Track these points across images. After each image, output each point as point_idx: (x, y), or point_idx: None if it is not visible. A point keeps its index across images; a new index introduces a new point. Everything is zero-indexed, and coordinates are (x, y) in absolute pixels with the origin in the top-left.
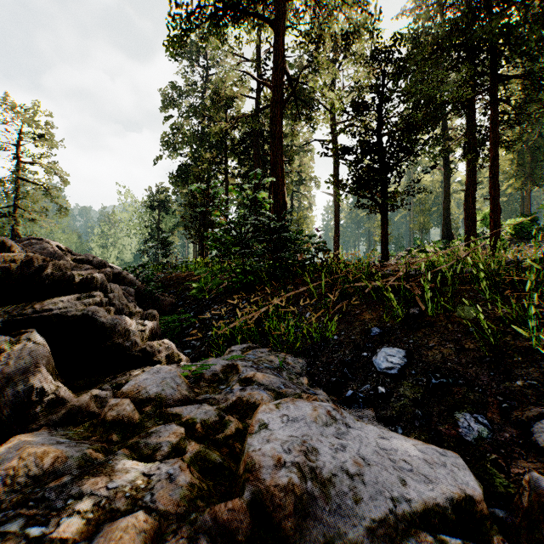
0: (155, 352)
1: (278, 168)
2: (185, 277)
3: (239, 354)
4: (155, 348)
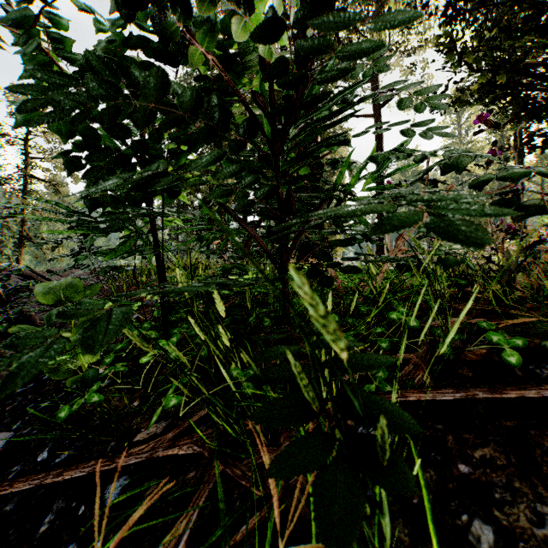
0: None
1: None
2: None
3: None
4: None
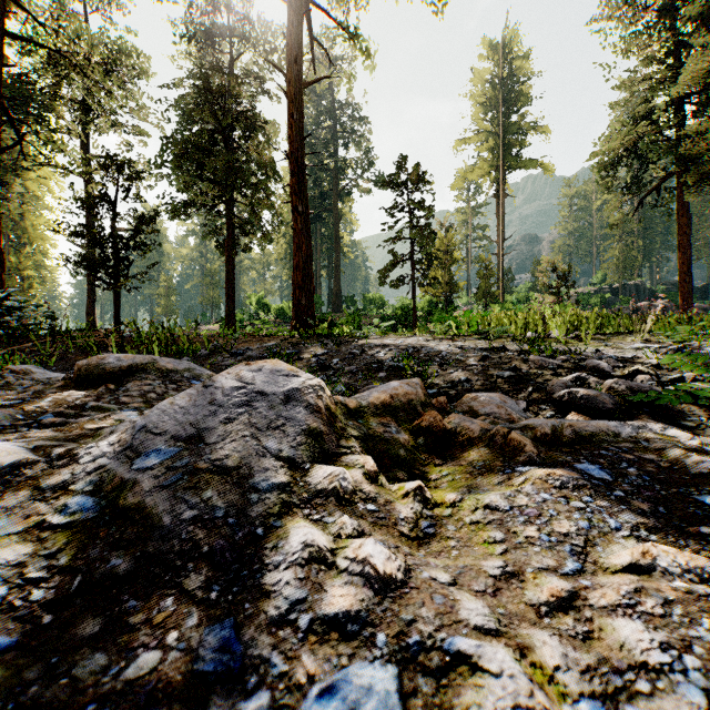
0: None
1: None
2: None
3: None
4: None
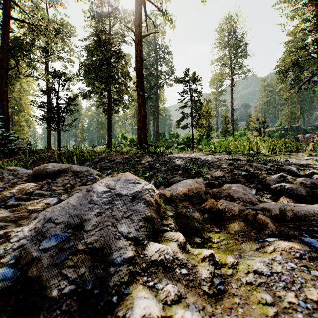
0: None
1: (5, 101)
2: None
3: None
4: None
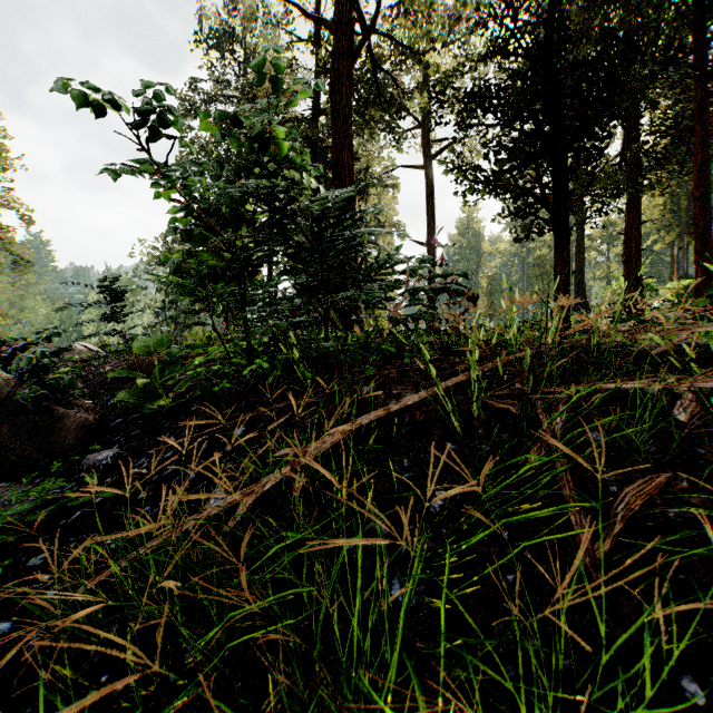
0: None
1: (344, 170)
2: None
3: None
4: None
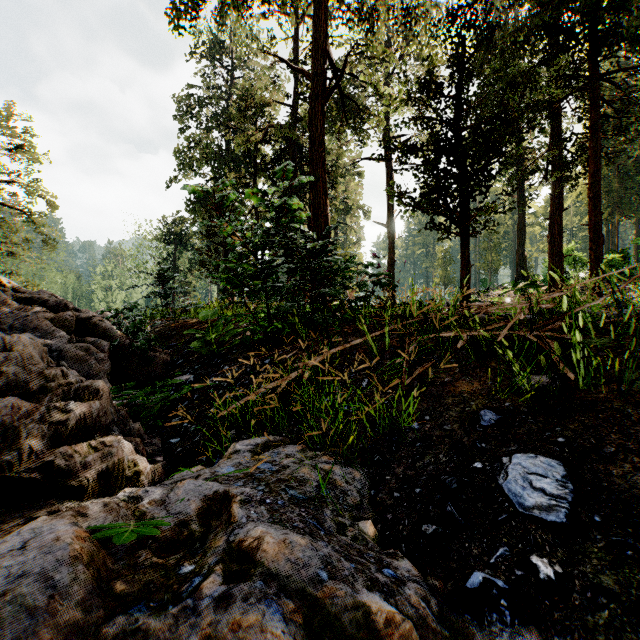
0: (77, 467)
1: (319, 182)
2: (193, 325)
3: (247, 458)
4: (76, 458)
